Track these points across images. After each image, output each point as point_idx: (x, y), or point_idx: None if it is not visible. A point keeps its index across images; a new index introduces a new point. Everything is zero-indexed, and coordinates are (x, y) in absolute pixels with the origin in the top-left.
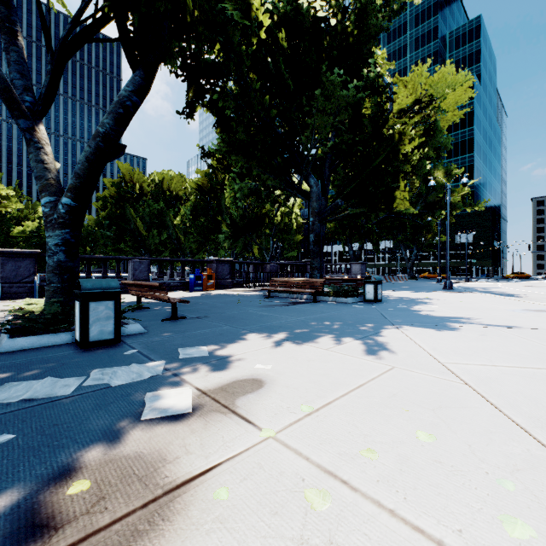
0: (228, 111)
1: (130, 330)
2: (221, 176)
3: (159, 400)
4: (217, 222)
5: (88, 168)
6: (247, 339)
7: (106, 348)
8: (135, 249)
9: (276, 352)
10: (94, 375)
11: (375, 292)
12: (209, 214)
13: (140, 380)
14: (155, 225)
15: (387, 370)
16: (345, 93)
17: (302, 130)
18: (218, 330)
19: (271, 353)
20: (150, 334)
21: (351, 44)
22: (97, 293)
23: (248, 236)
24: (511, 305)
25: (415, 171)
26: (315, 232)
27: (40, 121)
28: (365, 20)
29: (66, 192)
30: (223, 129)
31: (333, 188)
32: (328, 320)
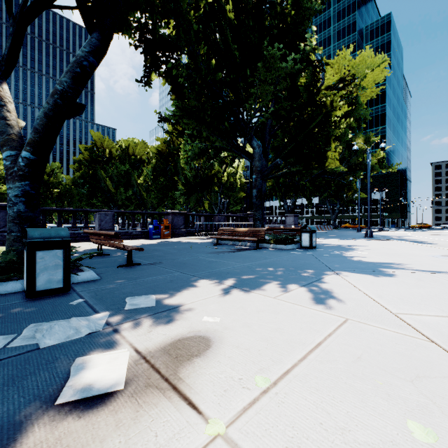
0: (181, 79)
1: (84, 277)
2: (177, 143)
3: (88, 370)
4: (174, 181)
5: (46, 123)
6: (196, 287)
7: (53, 297)
8: (105, 204)
9: (225, 301)
10: (26, 332)
11: (310, 240)
12: (167, 175)
13: (75, 338)
14: (122, 184)
15: (342, 323)
16: (285, 65)
17: (246, 99)
18: (169, 277)
19: (220, 302)
20: (103, 281)
21: (289, 23)
22: (45, 242)
23: (200, 193)
24: (429, 251)
25: (339, 138)
26: (257, 188)
27: (3, 81)
28: (301, 3)
29: (25, 146)
30: (176, 96)
31: (271, 153)
32: (272, 266)
